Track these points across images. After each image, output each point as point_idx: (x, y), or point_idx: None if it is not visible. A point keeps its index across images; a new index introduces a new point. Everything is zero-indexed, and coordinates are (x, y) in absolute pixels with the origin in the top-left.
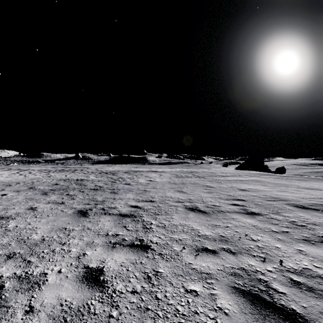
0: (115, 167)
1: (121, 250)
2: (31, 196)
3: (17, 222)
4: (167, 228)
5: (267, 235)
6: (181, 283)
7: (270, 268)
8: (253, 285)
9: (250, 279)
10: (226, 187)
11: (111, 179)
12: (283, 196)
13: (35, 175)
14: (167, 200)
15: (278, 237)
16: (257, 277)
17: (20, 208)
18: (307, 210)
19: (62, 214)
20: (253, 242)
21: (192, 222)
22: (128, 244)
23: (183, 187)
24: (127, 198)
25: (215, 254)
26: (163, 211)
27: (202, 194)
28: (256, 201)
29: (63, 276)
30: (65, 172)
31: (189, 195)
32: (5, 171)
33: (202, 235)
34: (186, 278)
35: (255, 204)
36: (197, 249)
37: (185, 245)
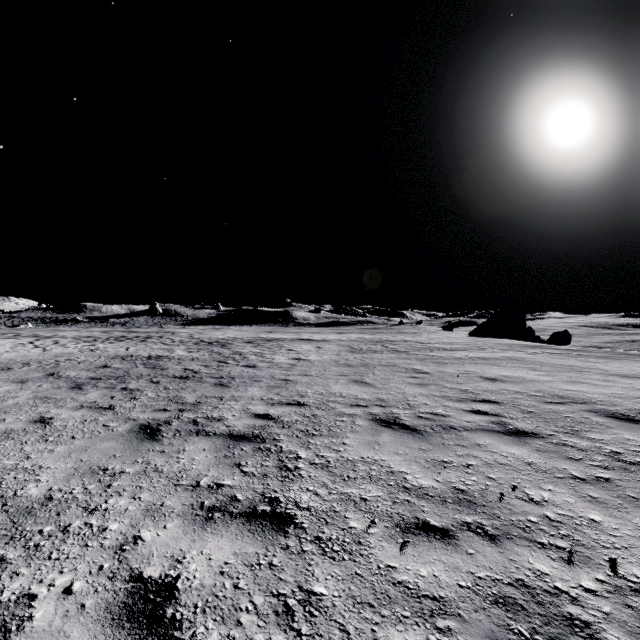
0: (229, 331)
1: (225, 527)
2: (46, 393)
3: (2, 454)
4: (333, 470)
5: (562, 488)
6: (372, 631)
7: (589, 583)
8: (556, 637)
9: (546, 617)
10: (456, 373)
11: (218, 356)
12: (579, 392)
13: (65, 348)
14: (333, 402)
15: (590, 495)
16: (561, 610)
17: (17, 420)
18: (637, 425)
19: (104, 434)
20: (533, 507)
21: (388, 455)
22: (242, 510)
23: (365, 373)
24: (249, 396)
25: (448, 539)
26: (325, 428)
27: (406, 388)
28: (523, 403)
29: (75, 604)
30: (126, 342)
31: (379, 390)
32: (6, 340)
33: (414, 489)
34: (384, 613)
35: (522, 411)
36: (405, 526)
37: (376, 515)
